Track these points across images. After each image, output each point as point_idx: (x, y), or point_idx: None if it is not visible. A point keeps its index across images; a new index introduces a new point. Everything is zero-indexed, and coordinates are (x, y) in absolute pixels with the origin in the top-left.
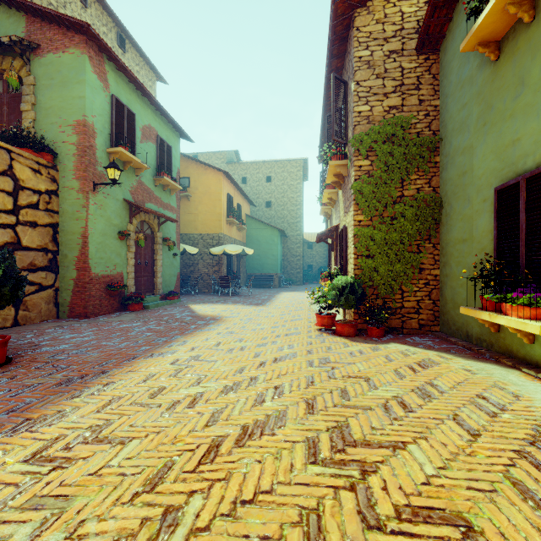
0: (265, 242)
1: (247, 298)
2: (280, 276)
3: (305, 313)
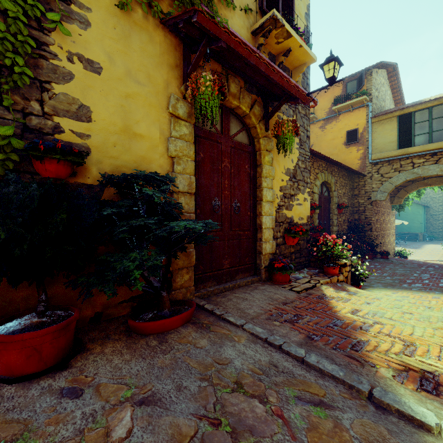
0: (411, 213)
1: (405, 246)
2: (423, 234)
3: (442, 253)
